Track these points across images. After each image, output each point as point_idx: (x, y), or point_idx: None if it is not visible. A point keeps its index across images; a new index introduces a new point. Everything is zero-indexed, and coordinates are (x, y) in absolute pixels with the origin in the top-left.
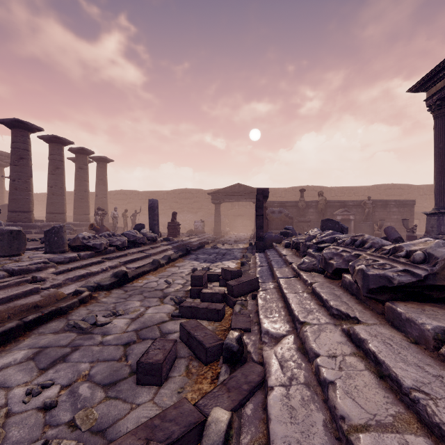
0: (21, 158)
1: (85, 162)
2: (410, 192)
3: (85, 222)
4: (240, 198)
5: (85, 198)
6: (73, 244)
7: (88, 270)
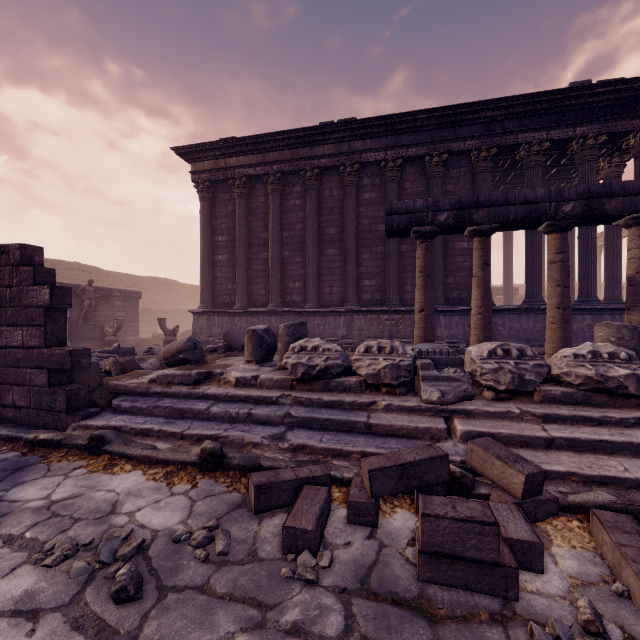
0: None
1: None
2: (100, 278)
3: None
4: None
5: None
6: None
7: None
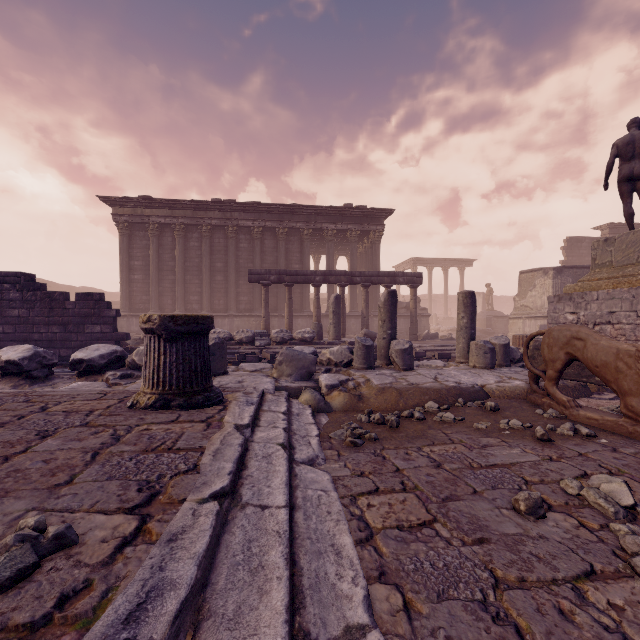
0: None
1: None
2: None
3: None
4: None
5: None
6: None
7: None
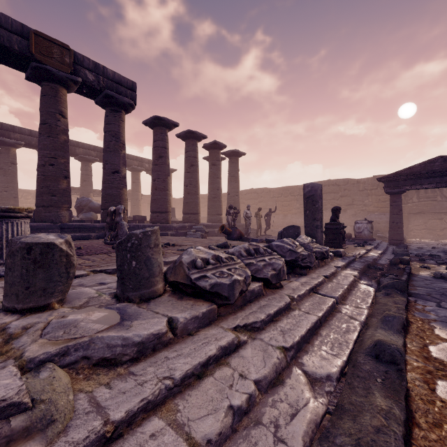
0: (160, 156)
1: (218, 157)
2: None
3: (217, 223)
4: (446, 181)
5: (218, 197)
6: (171, 277)
7: (179, 444)
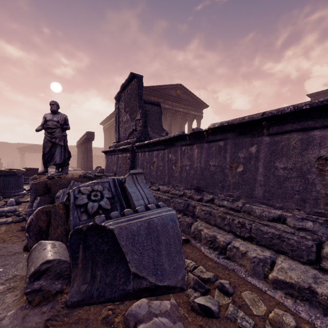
0: None
1: None
2: None
3: None
4: (37, 151)
5: None
6: None
7: None
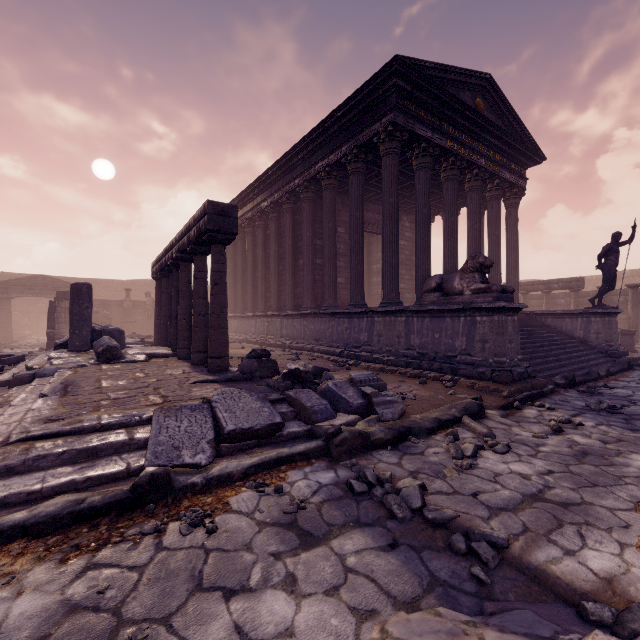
0: None
1: None
2: None
3: None
4: (45, 293)
5: None
6: None
7: None
